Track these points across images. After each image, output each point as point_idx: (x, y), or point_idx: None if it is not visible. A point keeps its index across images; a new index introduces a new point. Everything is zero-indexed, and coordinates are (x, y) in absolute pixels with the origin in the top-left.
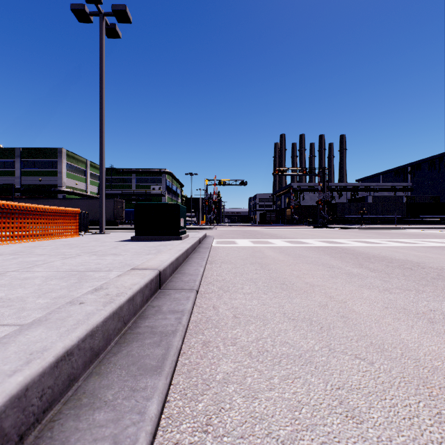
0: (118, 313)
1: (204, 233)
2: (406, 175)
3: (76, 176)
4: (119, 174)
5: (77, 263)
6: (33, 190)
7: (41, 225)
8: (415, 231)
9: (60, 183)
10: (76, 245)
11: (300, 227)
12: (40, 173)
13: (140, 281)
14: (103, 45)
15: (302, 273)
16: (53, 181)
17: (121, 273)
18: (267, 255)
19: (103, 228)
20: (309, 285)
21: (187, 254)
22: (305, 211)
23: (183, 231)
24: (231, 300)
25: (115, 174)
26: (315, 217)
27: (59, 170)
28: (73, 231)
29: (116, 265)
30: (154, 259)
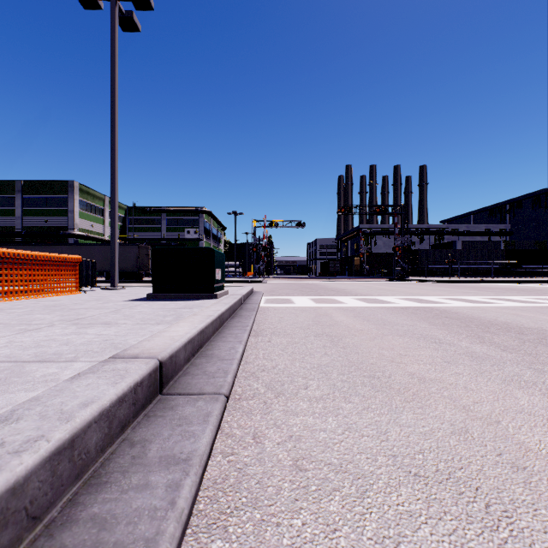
0: (0, 509)
1: (250, 288)
2: (504, 215)
3: (92, 217)
4: (146, 213)
5: (33, 341)
6: (37, 233)
7: (21, 278)
8: (521, 286)
9: (72, 225)
10: (62, 307)
11: (372, 279)
12: (46, 212)
13: (106, 392)
14: (115, 39)
15: (398, 354)
16: (63, 222)
17: (88, 367)
18: (337, 321)
19: (116, 281)
20: (416, 379)
21: (221, 320)
22: (378, 259)
23: (221, 287)
24: (287, 417)
25: (140, 213)
26: (390, 268)
27: (70, 208)
28: (71, 285)
29: (94, 346)
30: (162, 335)
